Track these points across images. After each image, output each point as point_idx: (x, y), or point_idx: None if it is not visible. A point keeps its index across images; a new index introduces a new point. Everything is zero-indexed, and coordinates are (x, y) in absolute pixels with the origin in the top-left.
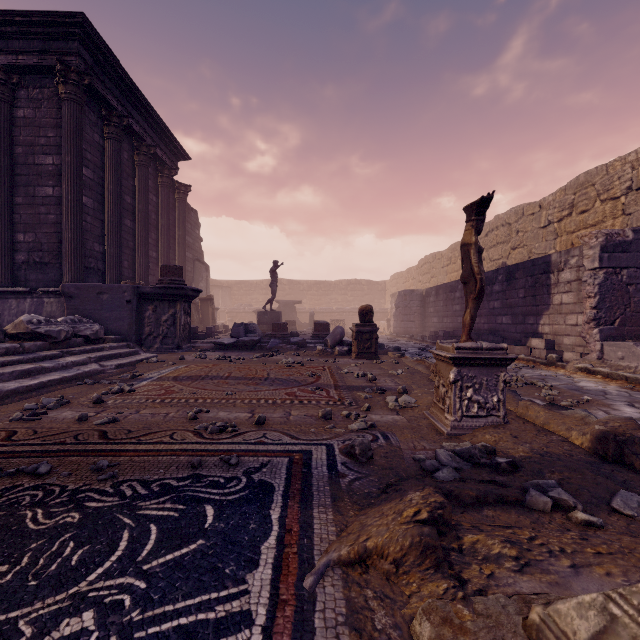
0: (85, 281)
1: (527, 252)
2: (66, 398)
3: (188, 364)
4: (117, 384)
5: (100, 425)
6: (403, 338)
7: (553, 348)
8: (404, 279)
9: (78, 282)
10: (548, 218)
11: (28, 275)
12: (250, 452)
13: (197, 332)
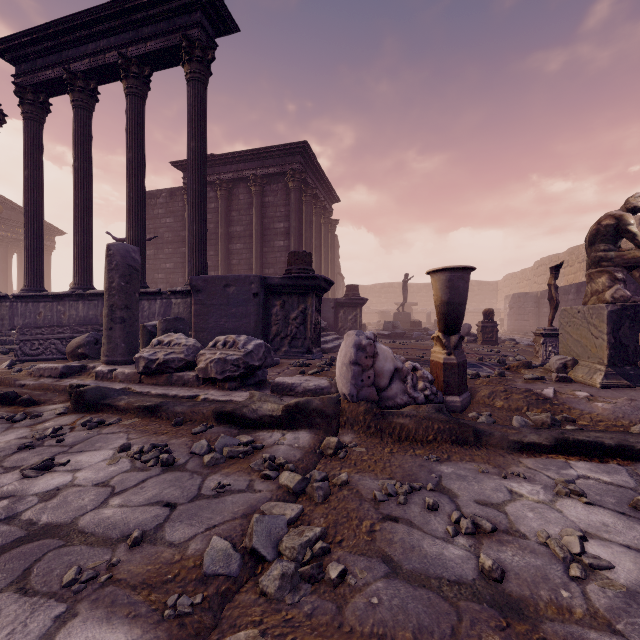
0: None
1: None
2: None
3: None
4: None
5: None
6: (517, 335)
7: None
8: (518, 280)
9: None
10: None
11: None
12: None
13: None
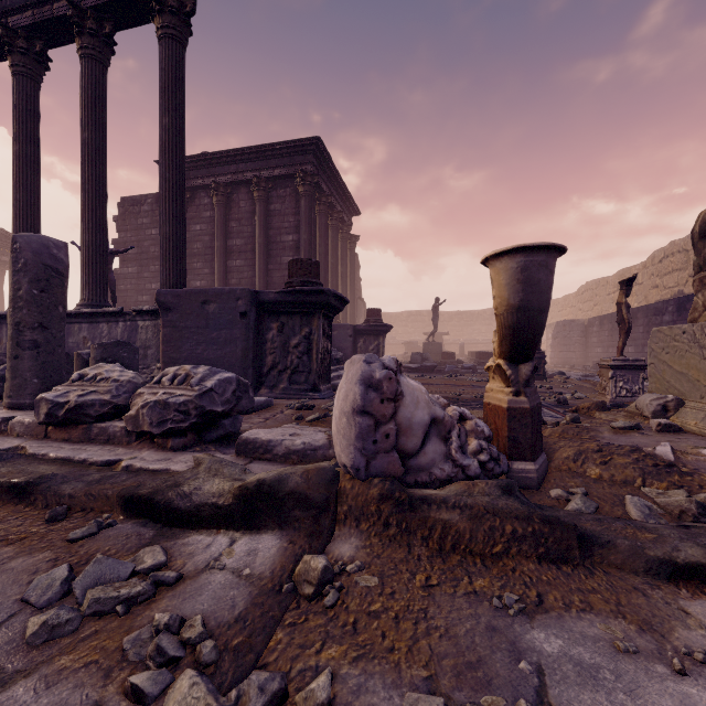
0: None
1: None
2: None
3: None
4: None
5: None
6: (562, 368)
7: None
8: (560, 307)
9: None
10: None
11: None
12: None
13: None
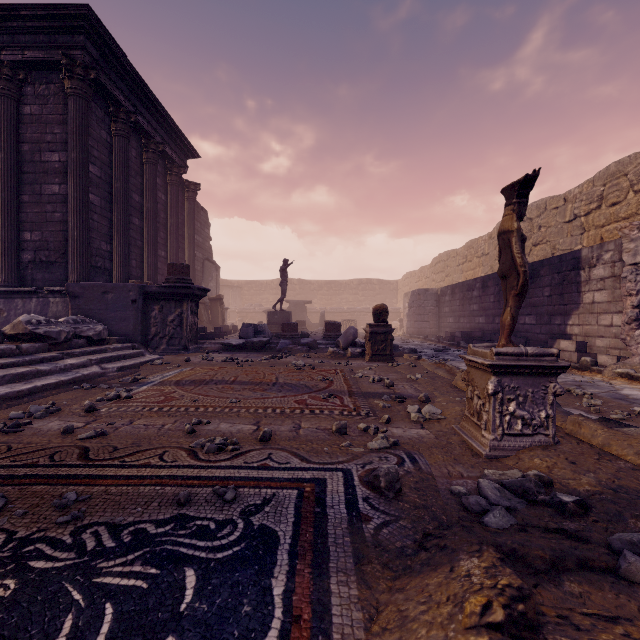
0: (92, 280)
1: (550, 248)
2: (58, 405)
3: (193, 366)
4: (115, 389)
5: (85, 440)
6: (417, 339)
7: (585, 351)
8: (417, 278)
9: (84, 281)
10: (574, 212)
11: (34, 274)
12: (251, 481)
13: (206, 332)
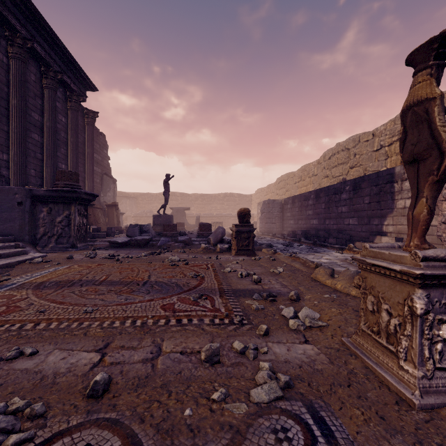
0: None
1: (363, 170)
2: None
3: (72, 264)
4: None
5: None
6: (267, 236)
7: None
8: (265, 193)
9: None
10: (380, 143)
11: None
12: None
13: (99, 232)
